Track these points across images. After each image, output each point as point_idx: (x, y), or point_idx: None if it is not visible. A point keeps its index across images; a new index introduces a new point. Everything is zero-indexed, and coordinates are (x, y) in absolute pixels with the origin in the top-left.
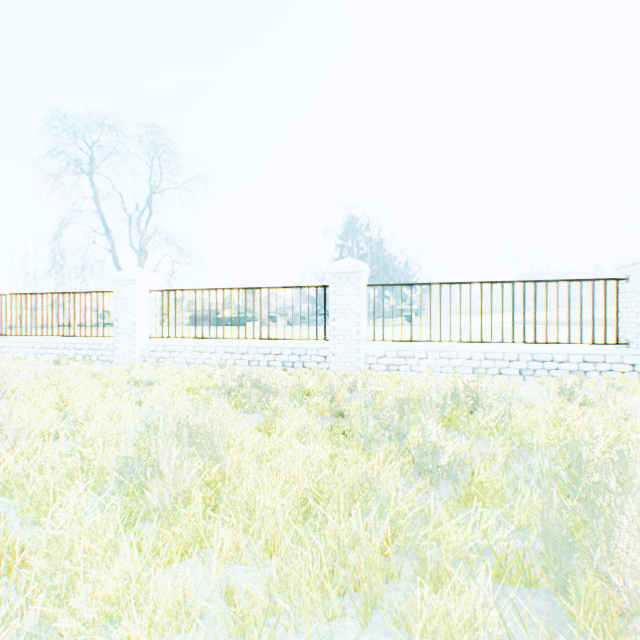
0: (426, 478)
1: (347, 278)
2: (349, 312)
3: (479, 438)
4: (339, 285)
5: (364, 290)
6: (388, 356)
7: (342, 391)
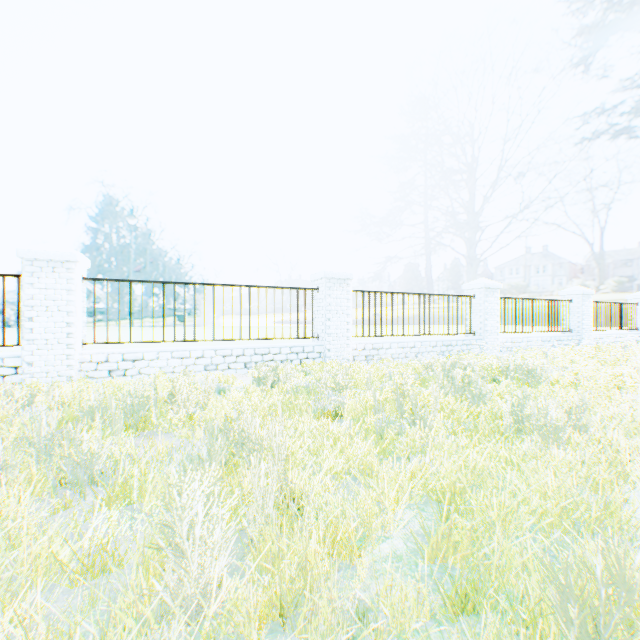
0: (74, 492)
1: (53, 267)
2: (56, 310)
3: (170, 433)
4: (40, 275)
5: (80, 284)
6: (113, 360)
7: (0, 411)
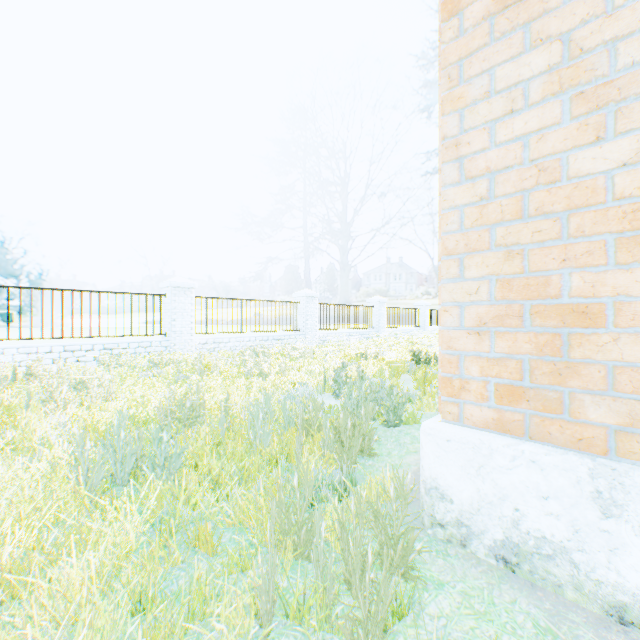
0: None
1: None
2: None
3: None
4: None
5: None
6: None
7: None
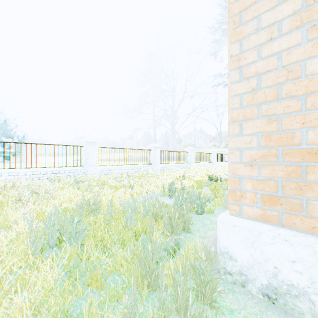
0: None
1: None
2: None
3: None
4: None
5: None
6: None
7: None
